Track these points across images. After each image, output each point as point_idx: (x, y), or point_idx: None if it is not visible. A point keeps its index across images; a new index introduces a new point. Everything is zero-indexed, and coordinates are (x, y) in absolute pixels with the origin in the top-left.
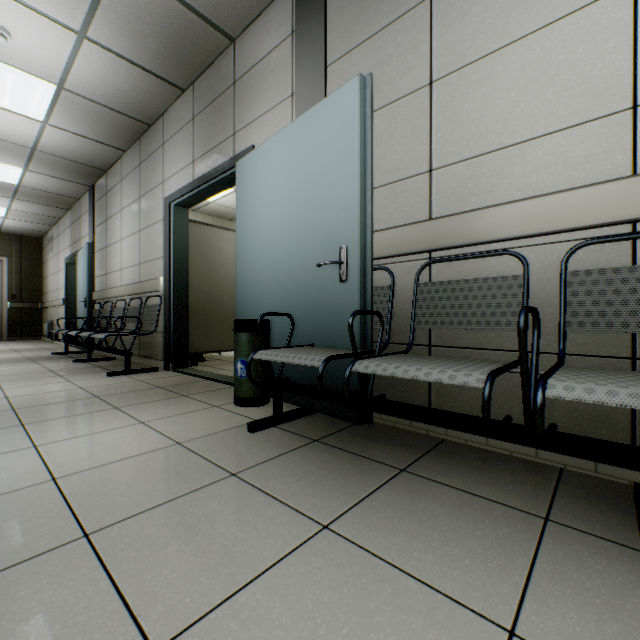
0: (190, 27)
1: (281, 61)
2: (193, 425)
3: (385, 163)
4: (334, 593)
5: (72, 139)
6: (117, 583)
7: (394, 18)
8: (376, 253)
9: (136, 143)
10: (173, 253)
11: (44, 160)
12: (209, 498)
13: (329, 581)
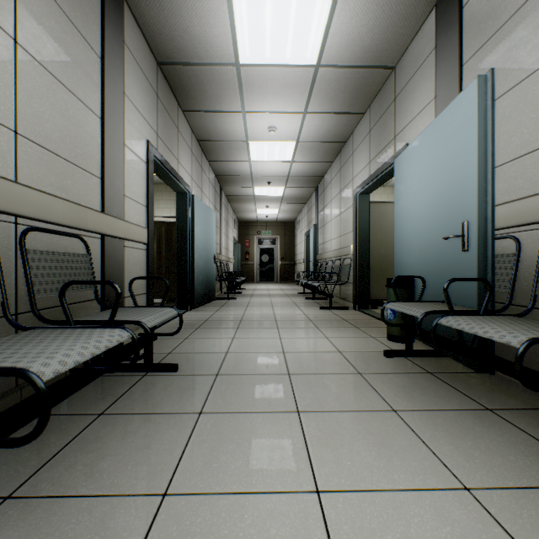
0: (362, 77)
1: (426, 72)
2: (352, 345)
3: (514, 139)
4: (376, 430)
5: (304, 165)
6: (294, 391)
7: (523, 1)
8: (503, 223)
9: (338, 155)
10: (358, 228)
11: (292, 180)
12: (341, 378)
13: (377, 426)
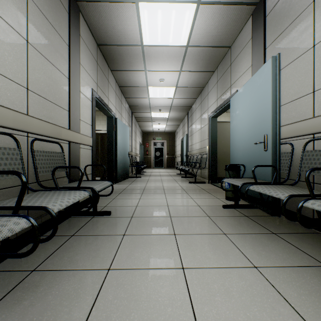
0: (212, 52)
1: (247, 51)
2: (206, 202)
3: (291, 90)
4: (214, 243)
5: (180, 100)
6: (173, 225)
7: (295, 17)
8: (285, 136)
9: (199, 95)
10: (210, 137)
11: (173, 108)
12: (198, 219)
13: (215, 241)
